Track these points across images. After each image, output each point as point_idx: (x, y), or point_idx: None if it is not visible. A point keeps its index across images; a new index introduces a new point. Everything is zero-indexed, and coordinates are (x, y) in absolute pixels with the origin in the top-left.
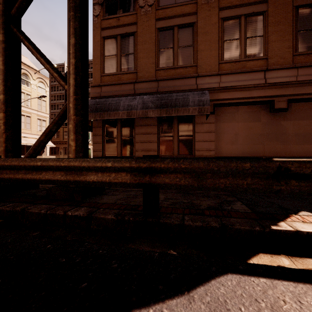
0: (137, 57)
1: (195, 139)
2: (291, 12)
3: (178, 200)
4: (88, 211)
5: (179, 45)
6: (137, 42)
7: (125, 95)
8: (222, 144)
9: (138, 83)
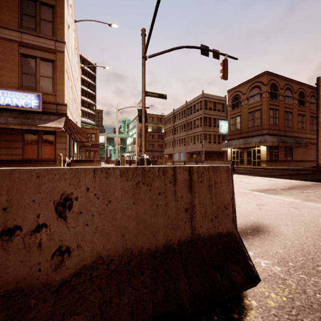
0: (279, 120)
1: (292, 154)
2: (309, 117)
3: None
4: None
5: (289, 119)
6: (279, 114)
7: (276, 135)
8: (296, 156)
9: (280, 130)
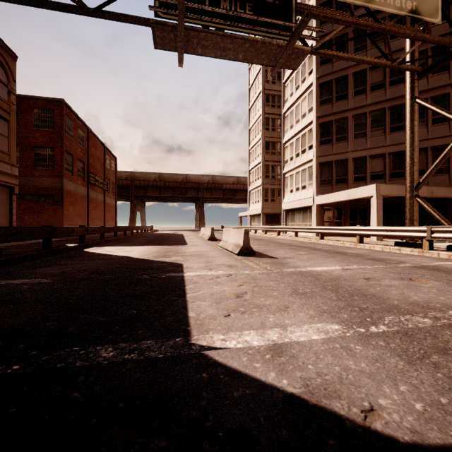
0: None
1: None
2: None
3: (28, 249)
4: (33, 252)
5: None
6: None
7: None
8: None
9: None
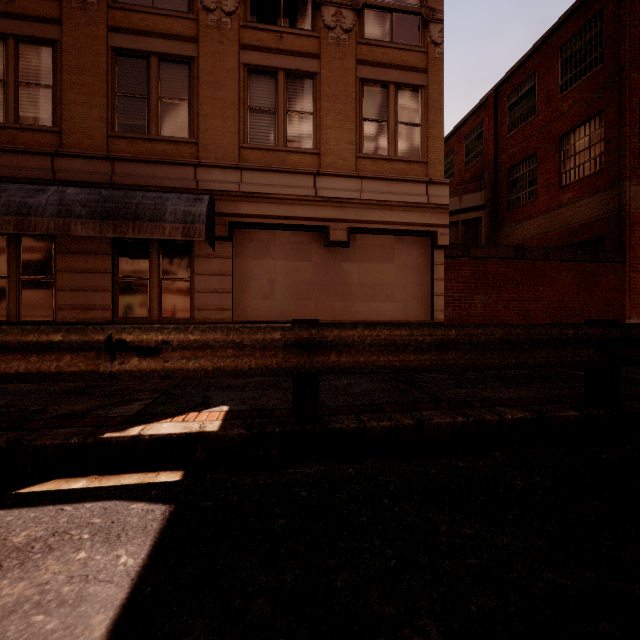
0: (63, 99)
1: (194, 287)
2: (354, 87)
3: (23, 407)
4: None
5: (162, 94)
6: (61, 64)
7: (27, 179)
8: (248, 297)
9: (64, 157)
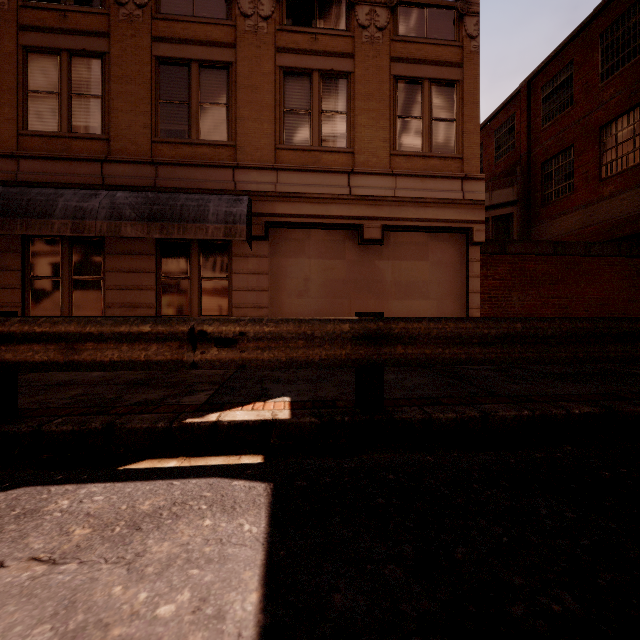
0: (111, 108)
1: (232, 286)
2: (388, 84)
3: (100, 395)
4: None
5: (202, 99)
6: (109, 75)
7: (79, 185)
8: (283, 296)
9: (112, 162)
